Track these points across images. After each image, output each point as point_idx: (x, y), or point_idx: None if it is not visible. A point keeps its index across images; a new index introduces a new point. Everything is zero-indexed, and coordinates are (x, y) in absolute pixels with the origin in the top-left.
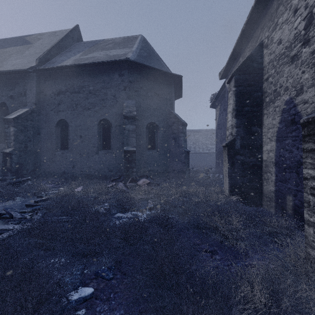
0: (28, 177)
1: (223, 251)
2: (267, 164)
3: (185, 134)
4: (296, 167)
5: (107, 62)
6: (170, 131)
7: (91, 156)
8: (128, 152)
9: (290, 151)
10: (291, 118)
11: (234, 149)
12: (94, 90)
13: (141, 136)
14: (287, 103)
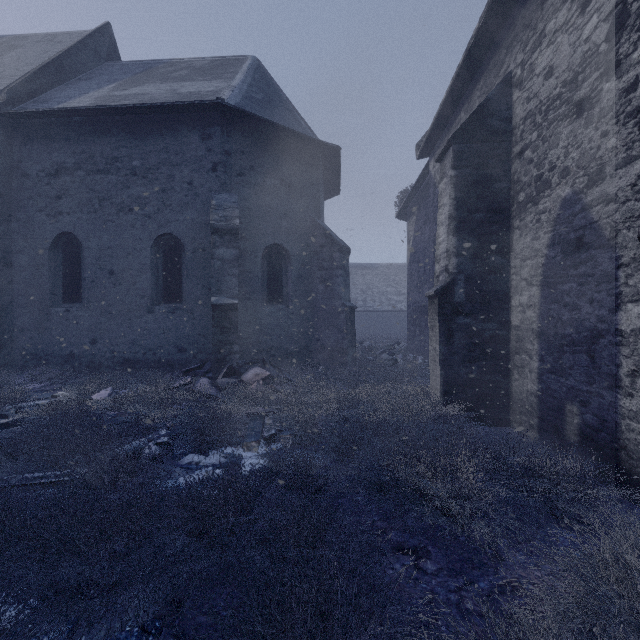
0: None
1: (442, 548)
2: (522, 334)
3: (347, 270)
4: (587, 342)
5: (173, 105)
6: (315, 264)
7: (136, 318)
8: (222, 308)
9: (574, 307)
10: (576, 235)
11: (451, 302)
12: (143, 168)
13: (250, 274)
14: (566, 204)
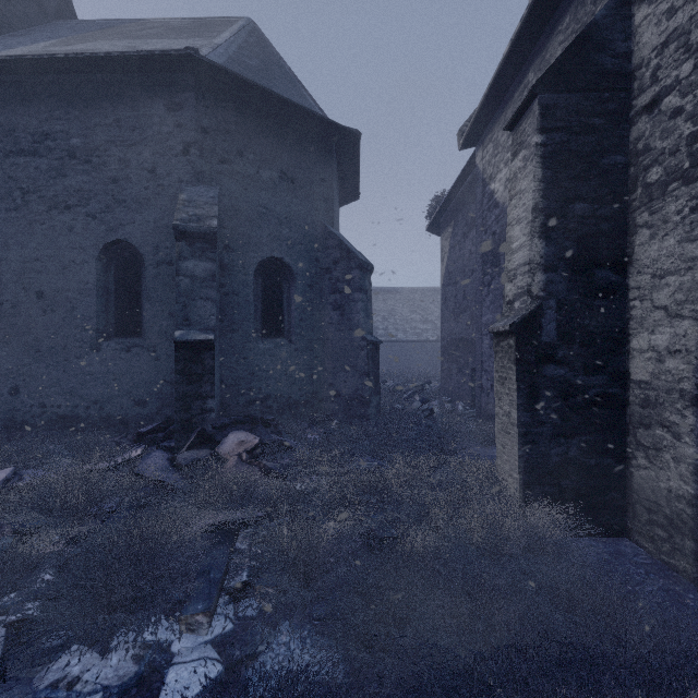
0: None
1: None
2: (656, 396)
3: (369, 293)
4: None
5: (124, 57)
6: (327, 286)
7: (75, 358)
8: (190, 346)
9: None
10: None
11: (536, 343)
12: (85, 148)
13: (238, 297)
14: None
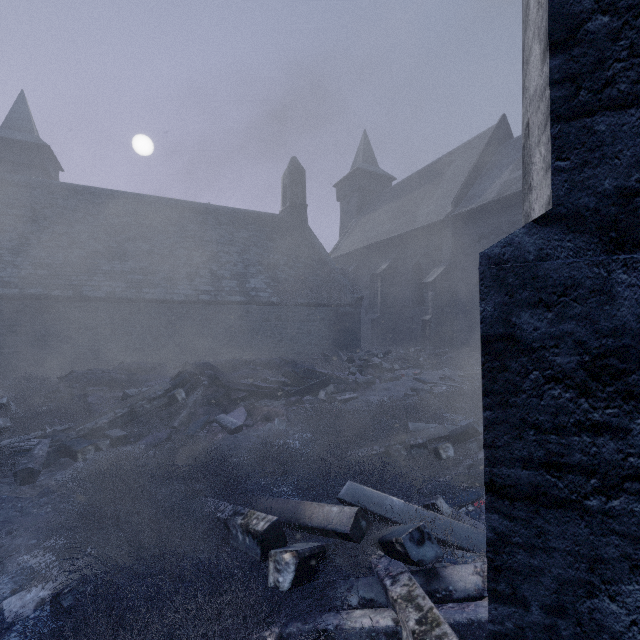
0: (445, 349)
1: None
2: None
3: None
4: None
5: None
6: None
7: None
8: None
9: None
10: None
11: None
12: None
13: None
14: None
